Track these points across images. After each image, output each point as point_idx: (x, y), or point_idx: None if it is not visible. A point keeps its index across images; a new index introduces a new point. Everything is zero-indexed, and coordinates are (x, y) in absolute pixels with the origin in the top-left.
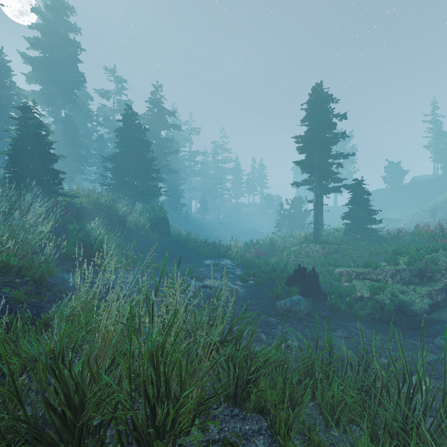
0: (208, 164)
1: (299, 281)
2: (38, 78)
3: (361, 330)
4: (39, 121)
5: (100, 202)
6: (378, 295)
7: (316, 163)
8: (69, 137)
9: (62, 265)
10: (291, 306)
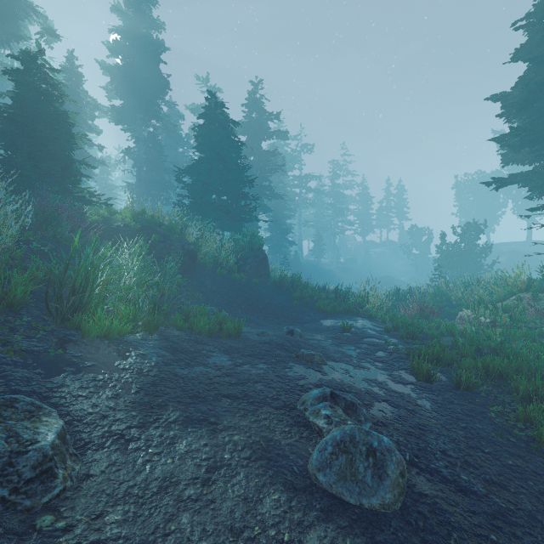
0: (324, 190)
1: None
2: (117, 90)
3: None
4: (52, 81)
5: (156, 220)
6: None
7: None
8: (153, 161)
9: None
10: None
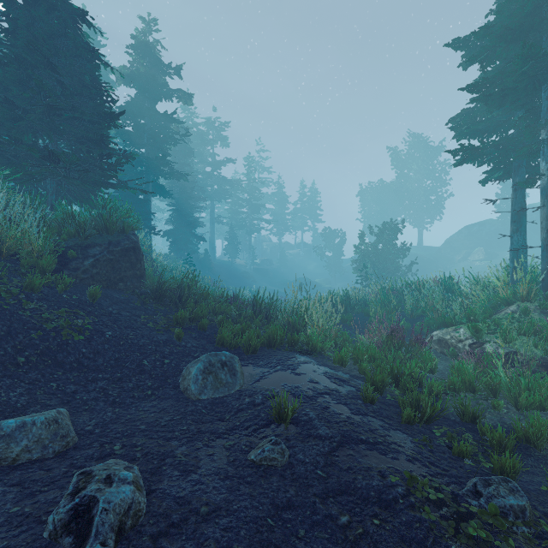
0: (239, 183)
1: None
2: None
3: None
4: None
5: None
6: None
7: None
8: None
9: None
10: None
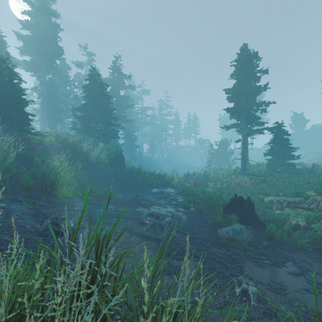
0: (155, 116)
1: (236, 209)
2: (28, 51)
3: (309, 264)
4: (13, 71)
5: (67, 141)
6: (315, 224)
7: (244, 109)
8: (52, 96)
9: (14, 195)
10: (234, 235)
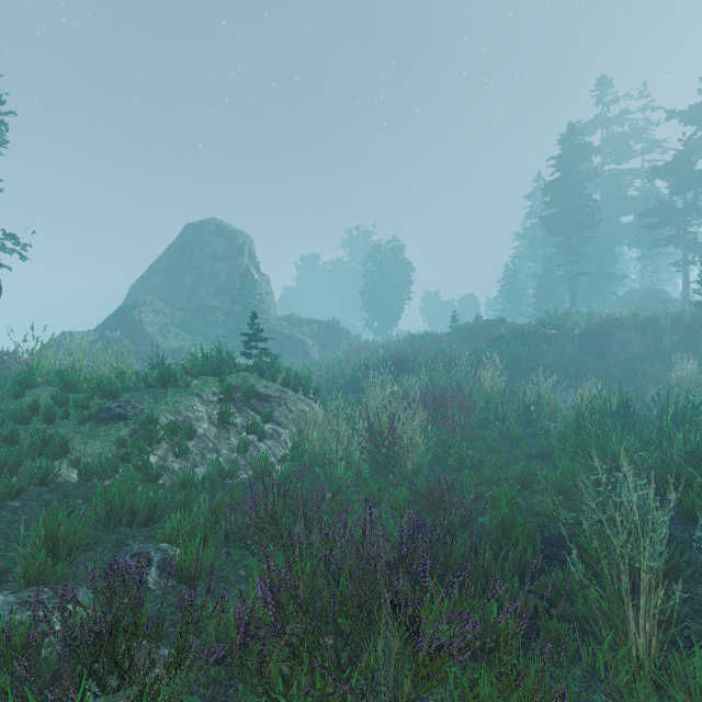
0: None
1: None
2: None
3: None
4: None
5: None
6: None
7: None
8: None
9: None
10: None
